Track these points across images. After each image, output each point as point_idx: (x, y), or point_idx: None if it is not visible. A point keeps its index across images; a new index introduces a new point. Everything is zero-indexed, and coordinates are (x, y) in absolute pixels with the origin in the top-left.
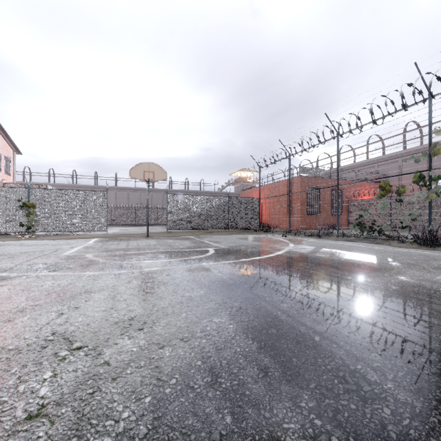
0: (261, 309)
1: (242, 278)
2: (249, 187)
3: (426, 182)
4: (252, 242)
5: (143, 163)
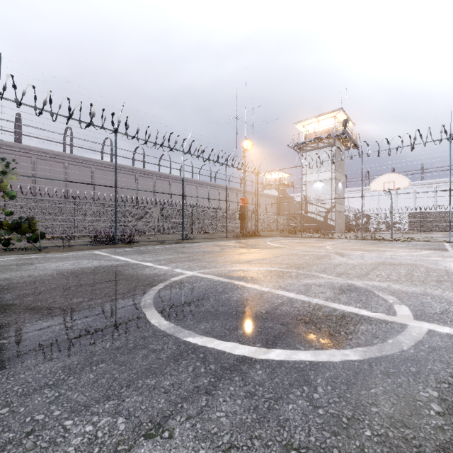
0: None
1: None
2: None
3: None
4: None
5: None
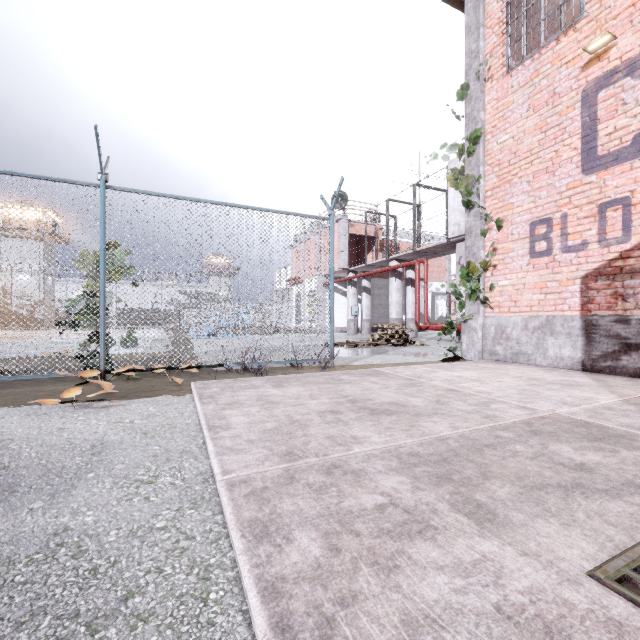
0: None
1: None
2: None
3: None
4: None
5: None
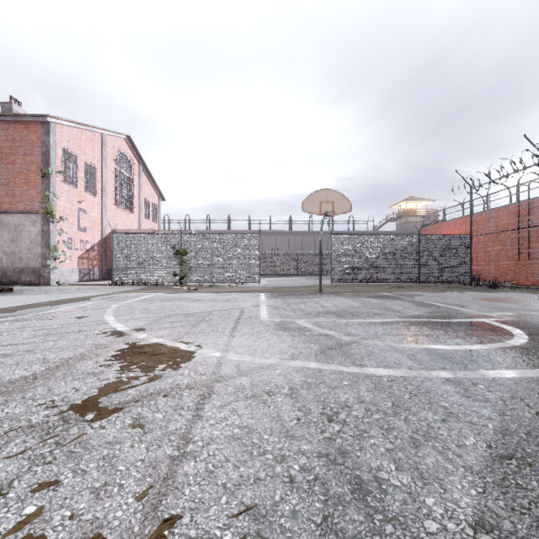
0: None
1: None
2: (436, 220)
3: None
4: (535, 309)
5: (319, 191)
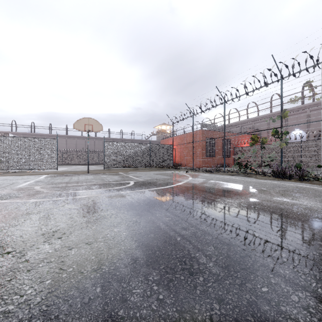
0: (150, 222)
1: (146, 201)
2: (166, 136)
3: (279, 135)
4: (163, 177)
5: (84, 118)
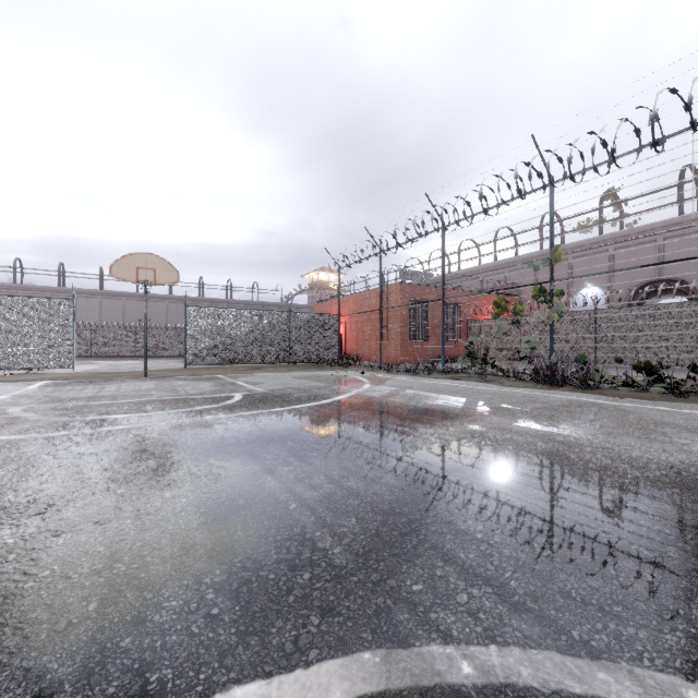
0: (246, 476)
1: (253, 436)
2: (327, 297)
3: (545, 297)
4: (312, 383)
5: (136, 254)
